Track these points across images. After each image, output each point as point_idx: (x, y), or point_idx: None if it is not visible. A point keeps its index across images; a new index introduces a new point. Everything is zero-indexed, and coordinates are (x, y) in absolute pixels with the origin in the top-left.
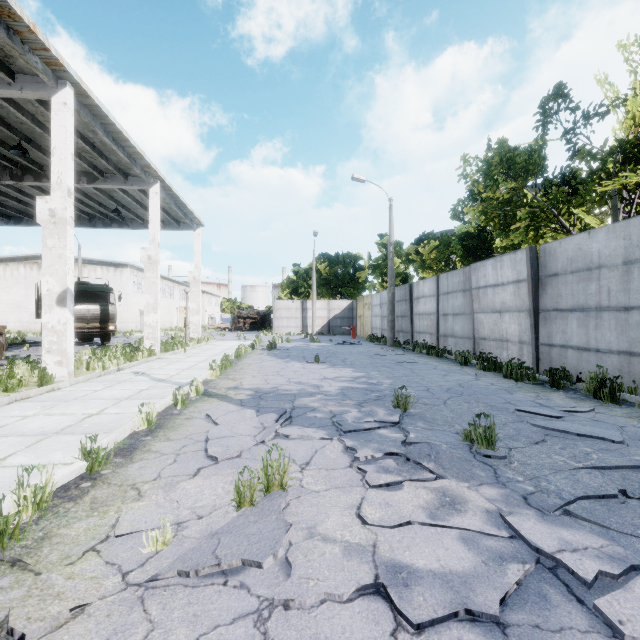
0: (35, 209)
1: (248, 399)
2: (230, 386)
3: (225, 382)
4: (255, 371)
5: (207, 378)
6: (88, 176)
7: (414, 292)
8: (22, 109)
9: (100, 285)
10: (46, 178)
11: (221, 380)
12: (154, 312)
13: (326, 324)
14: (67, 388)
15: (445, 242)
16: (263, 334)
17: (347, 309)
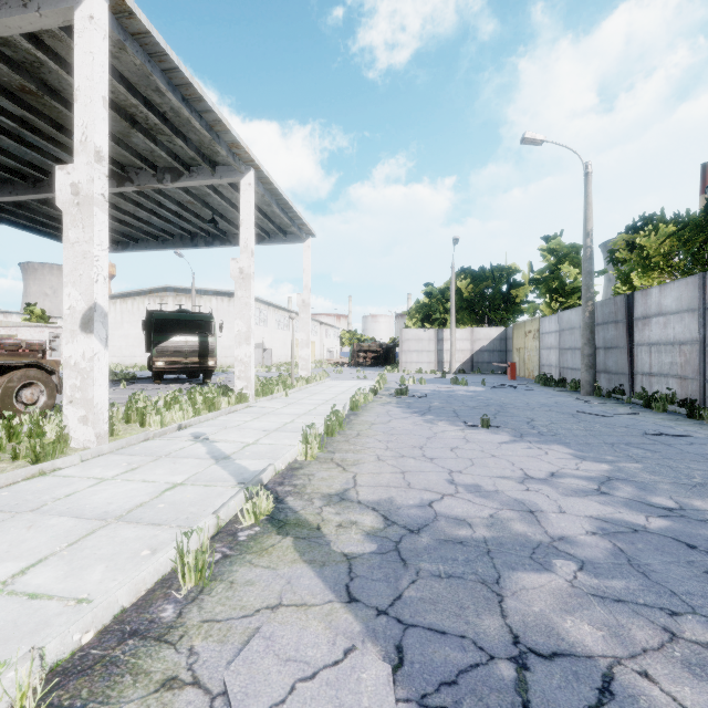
0: (137, 230)
1: (367, 559)
2: (332, 489)
3: (325, 473)
4: (380, 443)
5: (296, 458)
6: (172, 172)
7: (636, 308)
8: (67, 66)
9: (203, 314)
10: (129, 181)
11: (319, 466)
12: (246, 343)
13: (468, 359)
14: (70, 468)
15: (690, 224)
16: (387, 371)
17: (498, 339)
